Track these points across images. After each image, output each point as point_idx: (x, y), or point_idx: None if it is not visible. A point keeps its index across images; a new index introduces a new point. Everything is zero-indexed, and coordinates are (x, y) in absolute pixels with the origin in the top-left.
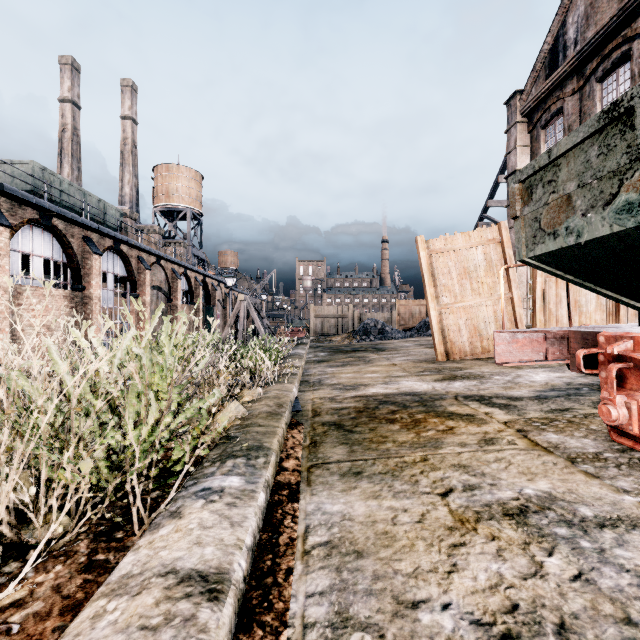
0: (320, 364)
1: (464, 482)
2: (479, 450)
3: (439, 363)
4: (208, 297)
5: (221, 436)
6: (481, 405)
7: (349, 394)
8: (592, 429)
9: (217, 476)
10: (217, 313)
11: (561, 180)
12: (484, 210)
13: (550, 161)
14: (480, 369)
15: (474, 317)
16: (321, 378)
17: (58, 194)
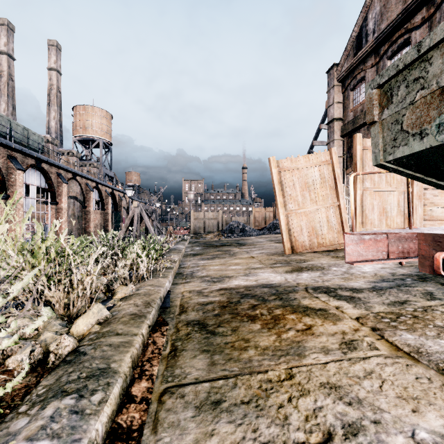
0: (194, 257)
1: (342, 418)
2: (344, 359)
3: (287, 256)
4: (116, 205)
5: (70, 350)
6: (330, 298)
7: (215, 287)
8: (439, 326)
9: (16, 443)
10: (123, 217)
11: (432, 74)
12: (311, 147)
13: (419, 55)
14: (319, 261)
15: (312, 220)
16: (193, 270)
17: None
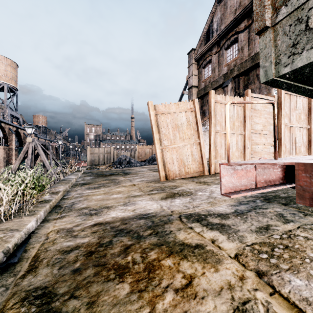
0: (82, 187)
1: None
2: None
3: (162, 182)
4: (20, 141)
5: None
6: (203, 228)
7: (90, 222)
8: None
9: None
10: None
11: None
12: None
13: None
14: (187, 186)
15: (181, 153)
16: (75, 201)
17: None
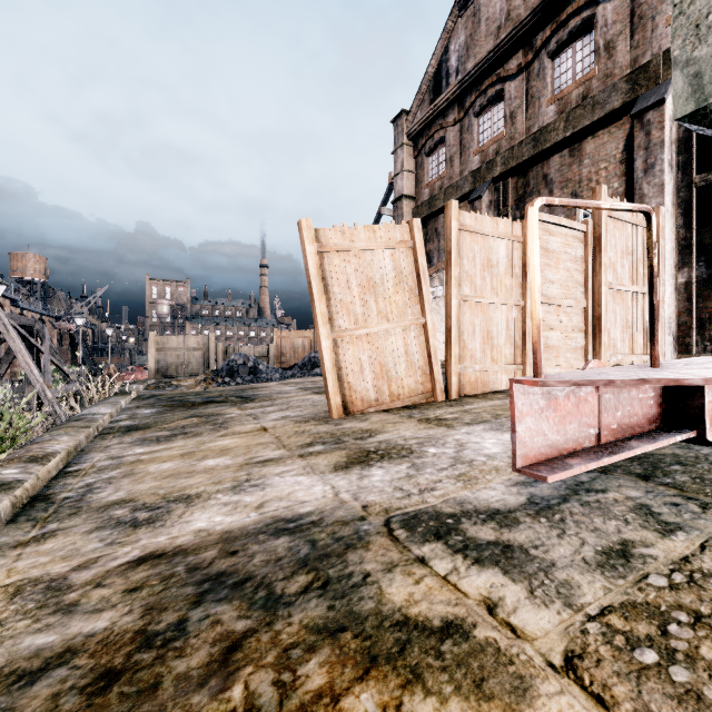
0: (125, 437)
1: None
2: None
3: (335, 422)
4: None
5: None
6: (456, 559)
7: (127, 550)
8: None
9: None
10: None
11: None
12: None
13: None
14: (398, 432)
15: (381, 350)
16: (95, 482)
17: None
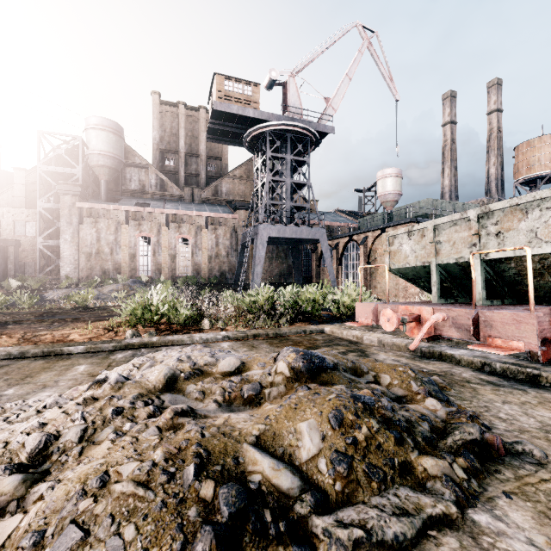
0: None
1: None
2: None
3: None
4: None
5: None
6: None
7: None
8: None
9: None
10: None
11: None
12: None
13: None
14: None
15: None
16: None
17: (439, 210)
